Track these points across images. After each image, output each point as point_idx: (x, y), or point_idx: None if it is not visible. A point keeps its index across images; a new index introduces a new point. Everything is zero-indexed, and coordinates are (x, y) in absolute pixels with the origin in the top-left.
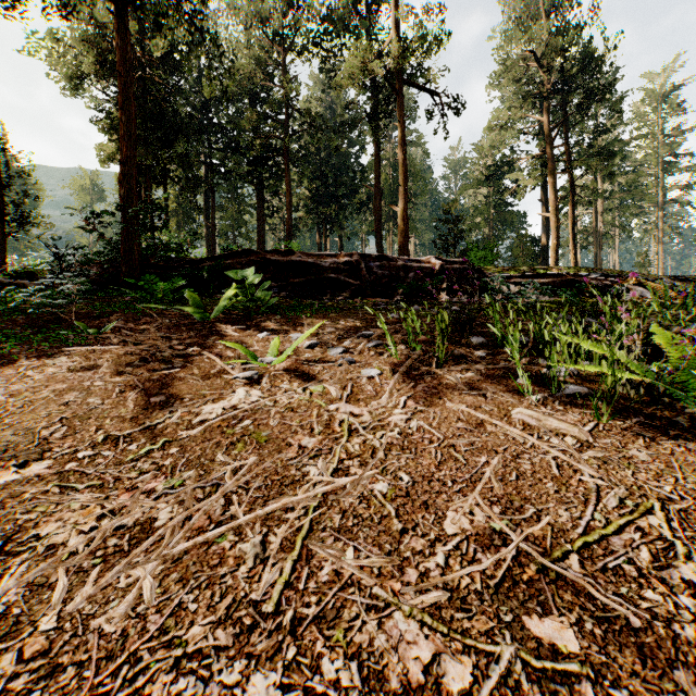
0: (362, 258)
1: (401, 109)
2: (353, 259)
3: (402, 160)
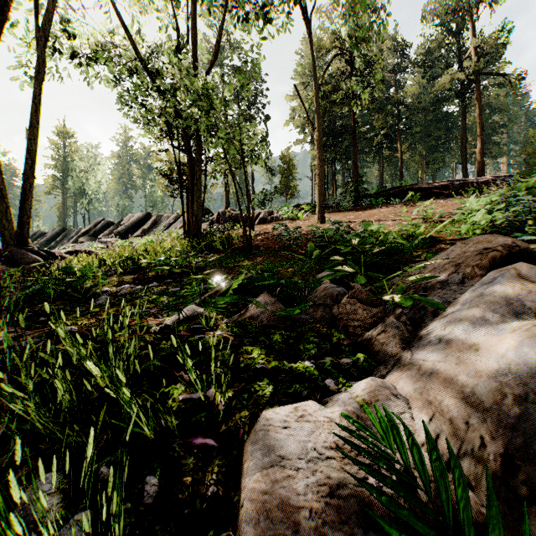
0: (450, 182)
1: (479, 91)
2: (445, 183)
3: (480, 120)
